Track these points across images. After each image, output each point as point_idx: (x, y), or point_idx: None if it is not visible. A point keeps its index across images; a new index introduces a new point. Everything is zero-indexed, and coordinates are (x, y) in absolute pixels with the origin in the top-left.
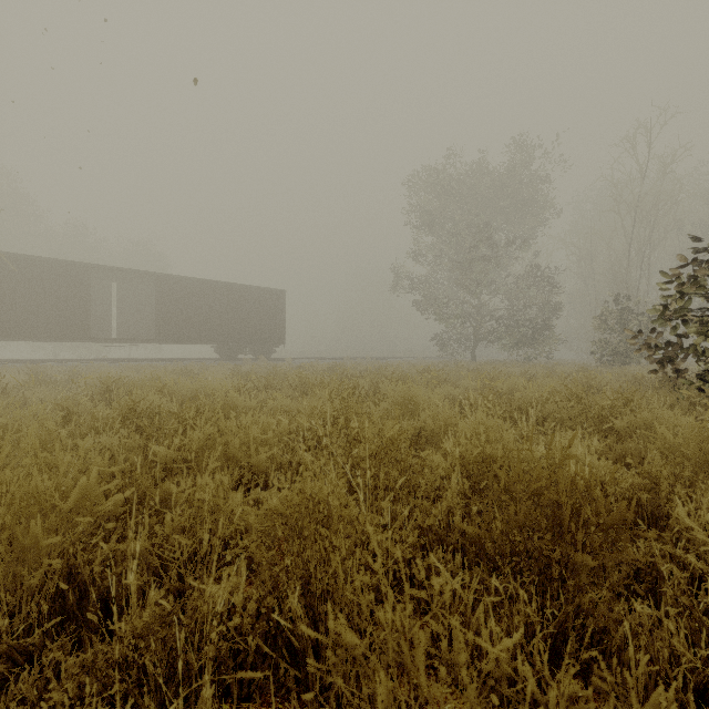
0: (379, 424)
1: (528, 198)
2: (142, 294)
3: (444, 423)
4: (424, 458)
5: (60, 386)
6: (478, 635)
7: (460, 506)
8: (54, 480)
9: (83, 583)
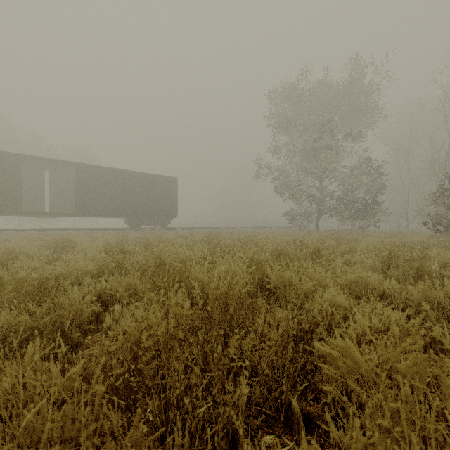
0: None
1: (361, 106)
2: (69, 179)
3: None
4: None
5: None
6: None
7: None
8: None
9: None
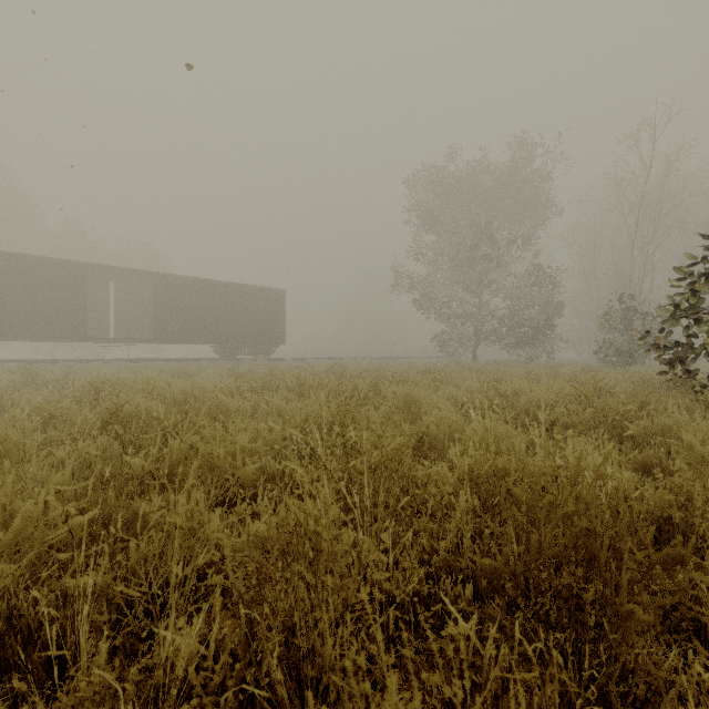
0: (379, 430)
1: (530, 197)
2: (140, 293)
3: (449, 429)
4: (428, 466)
5: (51, 387)
6: (497, 697)
7: (470, 527)
8: (1, 501)
9: (27, 627)
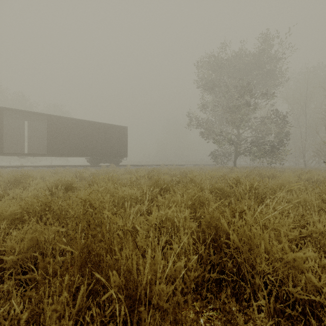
0: None
1: (270, 70)
2: (43, 128)
3: None
4: None
5: None
6: None
7: None
8: None
9: None
